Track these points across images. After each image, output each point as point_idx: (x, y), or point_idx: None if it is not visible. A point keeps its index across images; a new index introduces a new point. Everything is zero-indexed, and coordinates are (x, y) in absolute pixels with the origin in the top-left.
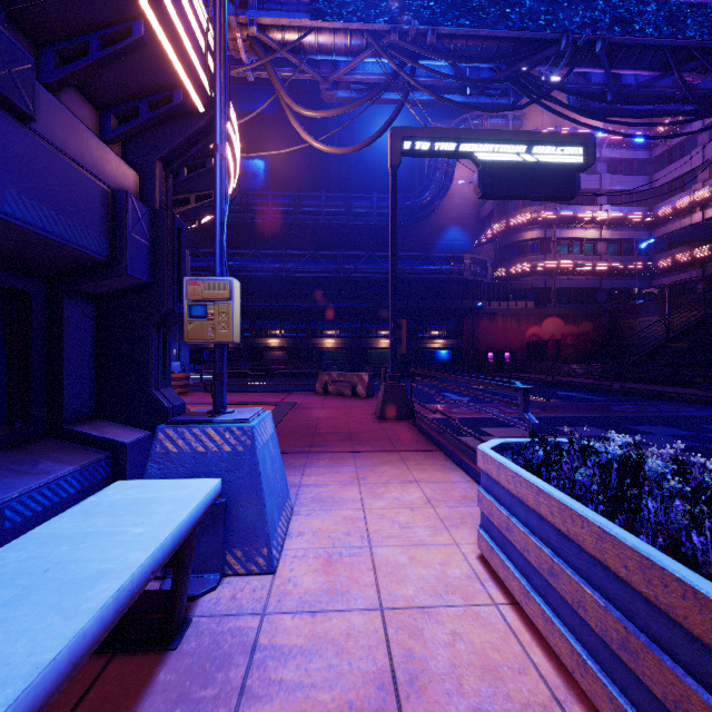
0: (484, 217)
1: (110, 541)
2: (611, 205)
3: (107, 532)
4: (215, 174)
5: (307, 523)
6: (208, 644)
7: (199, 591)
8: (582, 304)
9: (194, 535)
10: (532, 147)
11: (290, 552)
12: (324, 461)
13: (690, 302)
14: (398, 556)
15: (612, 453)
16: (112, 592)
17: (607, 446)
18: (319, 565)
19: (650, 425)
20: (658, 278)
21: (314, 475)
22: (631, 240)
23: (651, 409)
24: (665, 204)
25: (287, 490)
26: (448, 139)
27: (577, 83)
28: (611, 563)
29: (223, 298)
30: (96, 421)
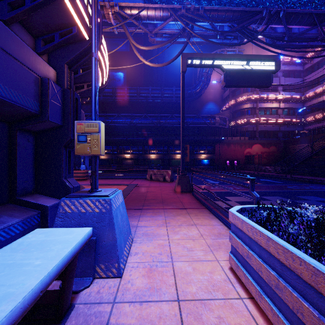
0: (225, 98)
1: (19, 270)
2: (284, 91)
3: (19, 263)
4: (91, 67)
5: (140, 247)
6: (82, 322)
7: (80, 288)
8: (271, 138)
9: (75, 260)
10: (249, 62)
11: (130, 264)
12: (149, 213)
13: (323, 136)
14: (187, 267)
15: (310, 217)
16: (6, 313)
17: (307, 213)
18: (145, 272)
19: (307, 195)
20: (307, 126)
21: (144, 221)
22: (294, 108)
23: (306, 188)
24: (310, 91)
25: (130, 230)
26: (209, 58)
27: (270, 32)
28: (323, 291)
29: (95, 132)
30: (34, 194)
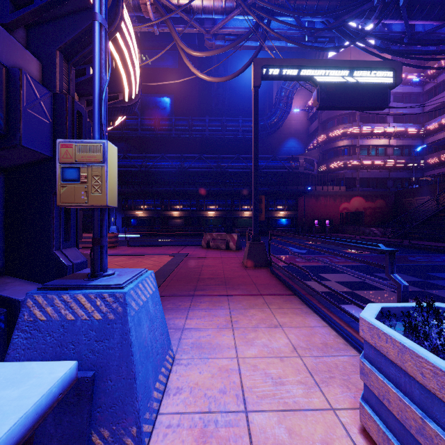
0: (311, 132)
1: None
2: (396, 123)
3: None
4: (93, 41)
5: (185, 375)
6: None
7: None
8: (377, 188)
9: None
10: (355, 71)
11: (165, 418)
12: (204, 304)
13: None
14: (276, 428)
15: None
16: None
17: None
18: (193, 441)
19: (443, 272)
20: (428, 171)
21: (195, 318)
22: (409, 146)
23: (437, 260)
24: (433, 121)
25: (168, 341)
26: (295, 67)
27: (383, 32)
28: None
29: (95, 161)
30: (2, 277)
